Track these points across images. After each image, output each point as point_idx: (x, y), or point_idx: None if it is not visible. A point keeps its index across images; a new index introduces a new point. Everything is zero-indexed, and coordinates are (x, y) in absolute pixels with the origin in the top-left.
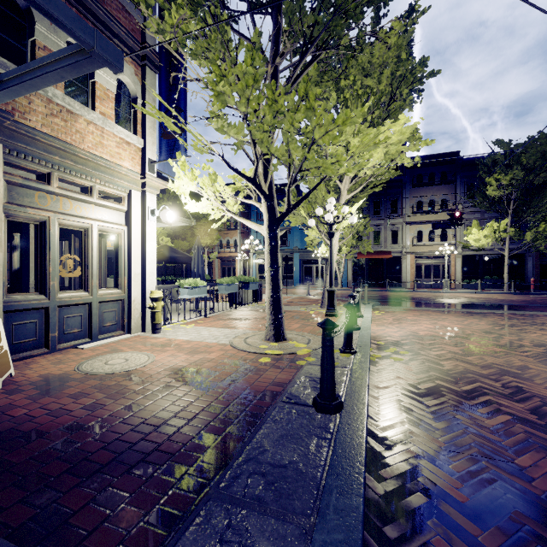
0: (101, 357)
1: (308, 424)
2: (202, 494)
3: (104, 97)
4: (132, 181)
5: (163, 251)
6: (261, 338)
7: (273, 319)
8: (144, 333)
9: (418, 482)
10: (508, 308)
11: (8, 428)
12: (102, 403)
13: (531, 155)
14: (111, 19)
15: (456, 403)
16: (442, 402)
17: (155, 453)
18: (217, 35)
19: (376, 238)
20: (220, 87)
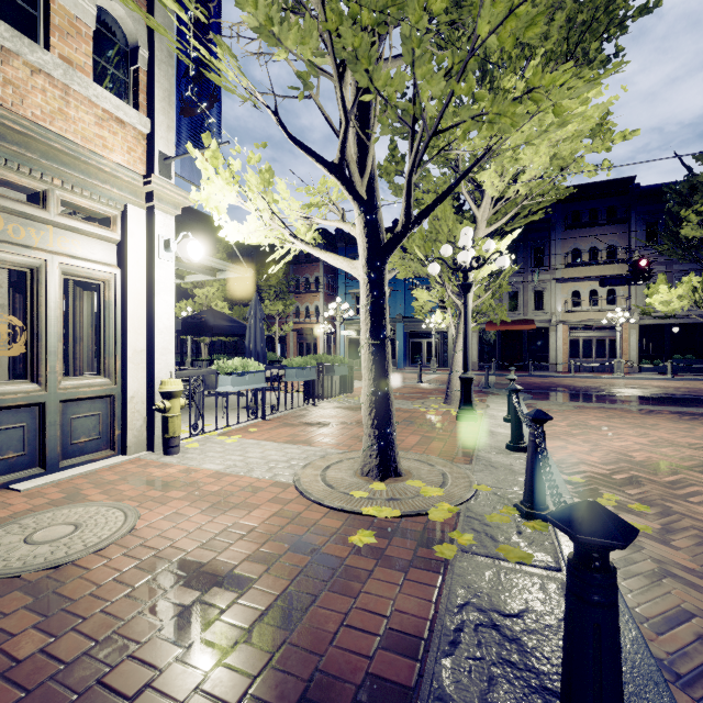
0: (31, 518)
1: None
2: None
3: (70, 31)
4: (129, 189)
5: (206, 318)
6: (352, 468)
7: (377, 435)
8: (151, 454)
9: None
10: None
11: None
12: None
13: None
14: None
15: None
16: None
17: None
18: None
19: (512, 301)
20: None
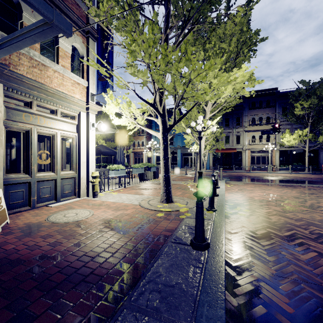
0: (61, 212)
1: (187, 257)
2: (120, 304)
3: (64, 56)
4: (81, 106)
5: (100, 148)
6: (158, 200)
7: (165, 189)
8: (88, 197)
9: (259, 298)
10: (308, 183)
11: (3, 257)
12: (60, 242)
13: (322, 89)
14: (68, 9)
15: (281, 244)
16: (272, 243)
17: (91, 275)
18: (131, 17)
19: (227, 140)
20: (132, 47)
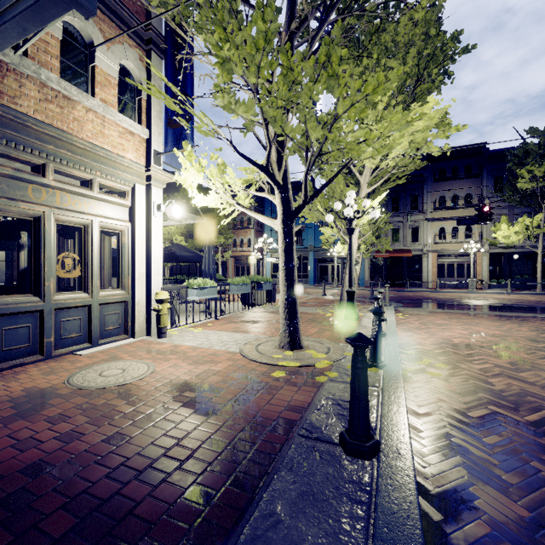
0: (97, 366)
1: (335, 475)
2: None
3: (105, 83)
4: (136, 174)
5: (174, 250)
6: (274, 345)
7: (288, 324)
8: (149, 337)
9: None
10: None
11: None
12: (82, 431)
13: None
14: None
15: (525, 442)
16: (505, 440)
17: (130, 517)
18: (224, 3)
19: (395, 235)
20: (224, 52)
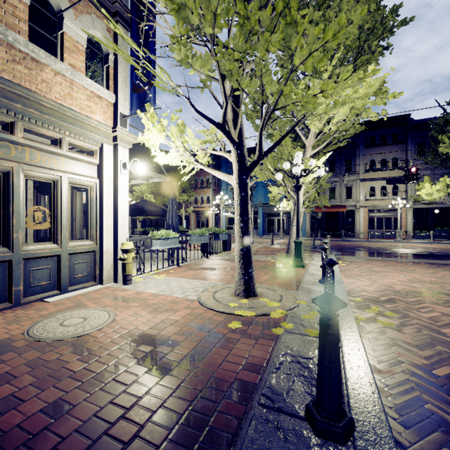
0: (60, 315)
1: None
2: None
3: (74, 49)
4: (104, 135)
5: (142, 205)
6: (230, 292)
7: (243, 273)
8: (116, 284)
9: None
10: None
11: None
12: (24, 395)
13: None
14: None
15: None
16: None
17: None
18: None
19: (332, 193)
20: None
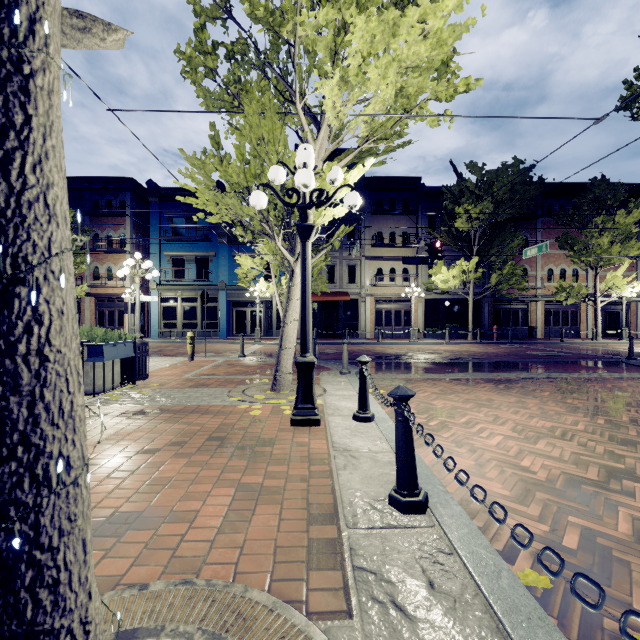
0: None
1: None
2: None
3: None
4: None
5: None
6: None
7: None
8: None
9: None
10: (521, 369)
11: None
12: None
13: (502, 184)
14: None
15: None
16: None
17: None
18: None
19: (330, 274)
20: None
